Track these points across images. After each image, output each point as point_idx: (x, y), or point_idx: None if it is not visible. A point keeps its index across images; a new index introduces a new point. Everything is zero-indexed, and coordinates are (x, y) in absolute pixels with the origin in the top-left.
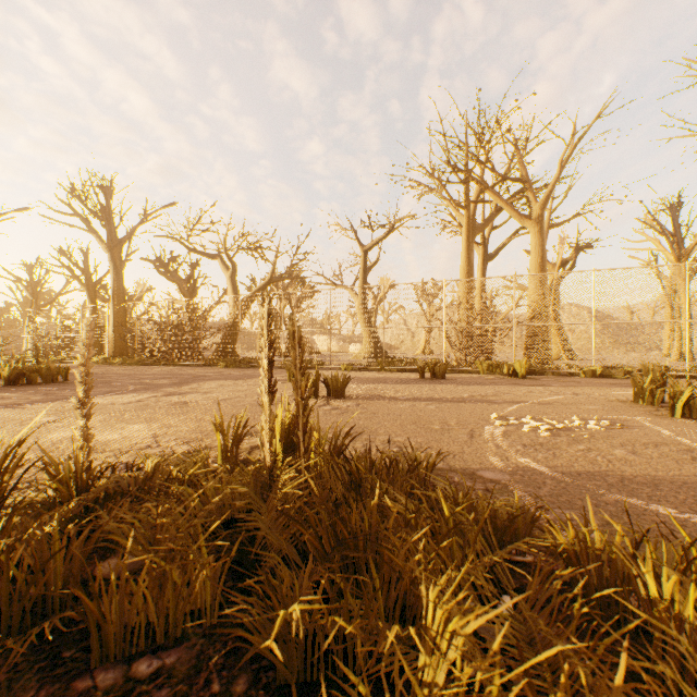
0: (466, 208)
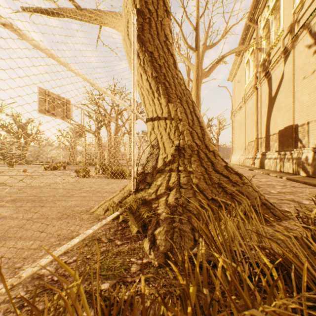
0: (100, 113)
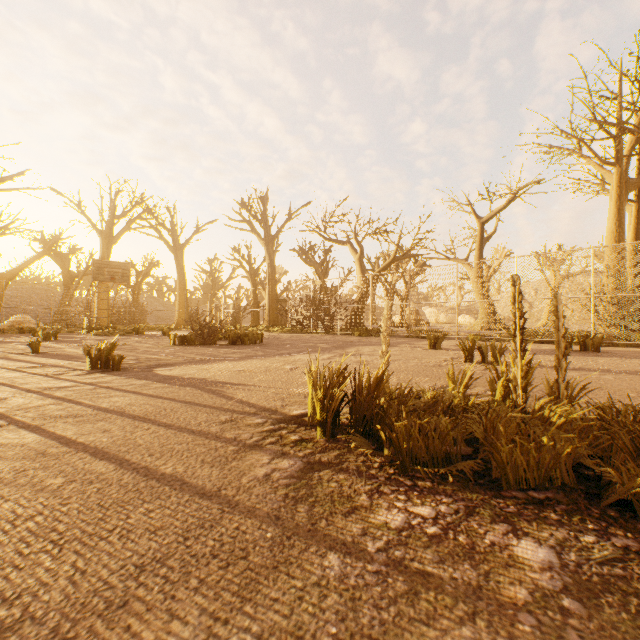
0: (617, 164)
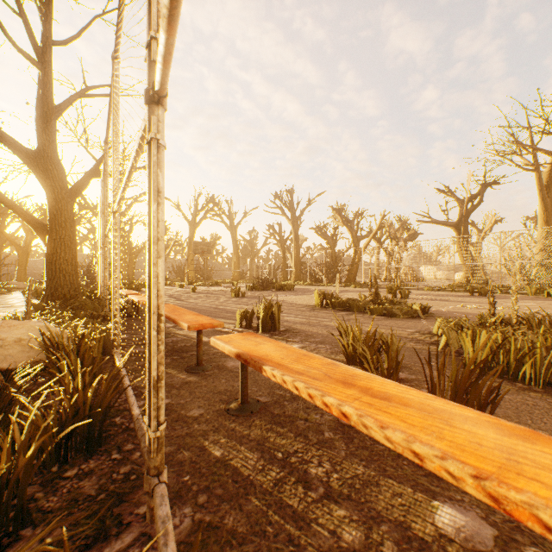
0: (535, 170)
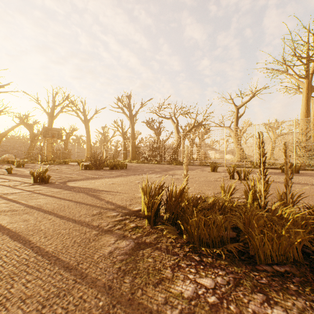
0: (306, 78)
